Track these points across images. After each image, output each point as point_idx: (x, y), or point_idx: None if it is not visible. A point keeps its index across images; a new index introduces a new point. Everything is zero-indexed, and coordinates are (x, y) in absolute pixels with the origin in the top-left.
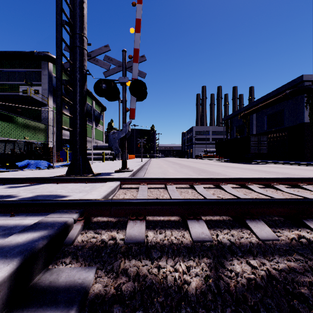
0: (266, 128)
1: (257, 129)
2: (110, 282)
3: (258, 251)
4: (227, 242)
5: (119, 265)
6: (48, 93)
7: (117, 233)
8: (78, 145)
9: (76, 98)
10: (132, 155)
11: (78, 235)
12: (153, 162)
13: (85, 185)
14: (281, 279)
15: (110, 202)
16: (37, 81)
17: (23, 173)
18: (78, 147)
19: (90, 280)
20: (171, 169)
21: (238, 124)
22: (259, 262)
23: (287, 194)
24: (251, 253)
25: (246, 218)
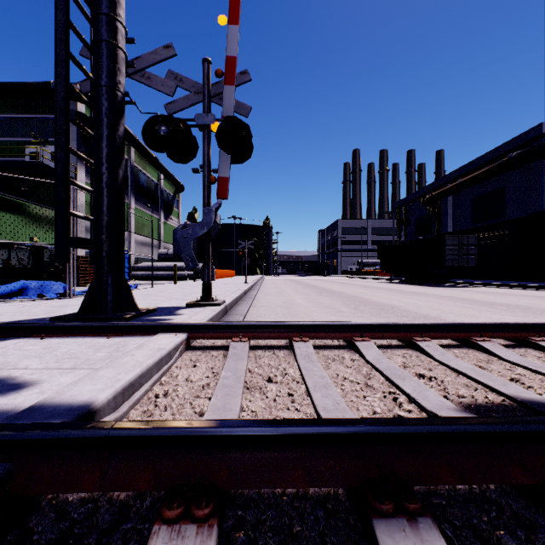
0: (472, 222)
1: (455, 223)
2: None
3: None
4: None
5: None
6: (76, 158)
7: None
8: (103, 251)
9: (99, 150)
10: (230, 271)
11: None
12: (268, 283)
13: (103, 344)
14: None
15: (104, 439)
16: None
17: None
18: (103, 256)
19: None
20: (301, 299)
21: (419, 216)
22: None
23: None
24: None
25: None
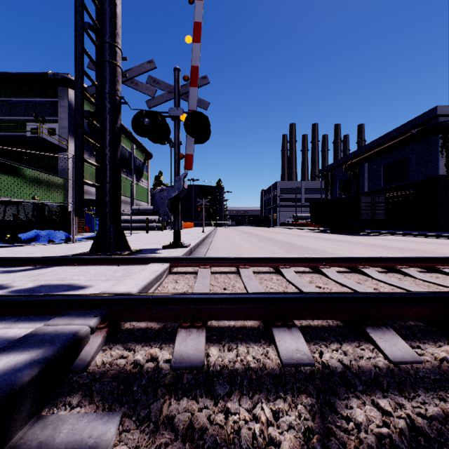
0: (383, 183)
1: (370, 185)
2: (143, 444)
3: (391, 383)
4: (338, 367)
5: (160, 409)
6: (67, 133)
7: (160, 349)
8: (107, 208)
9: (104, 138)
10: (189, 223)
11: (97, 354)
12: (220, 233)
13: (117, 269)
14: (436, 438)
15: (150, 299)
16: (52, 116)
17: (28, 250)
18: (107, 212)
19: (109, 439)
20: (246, 244)
21: (342, 179)
22: (395, 403)
23: (422, 283)
24: (378, 386)
25: (367, 325)
